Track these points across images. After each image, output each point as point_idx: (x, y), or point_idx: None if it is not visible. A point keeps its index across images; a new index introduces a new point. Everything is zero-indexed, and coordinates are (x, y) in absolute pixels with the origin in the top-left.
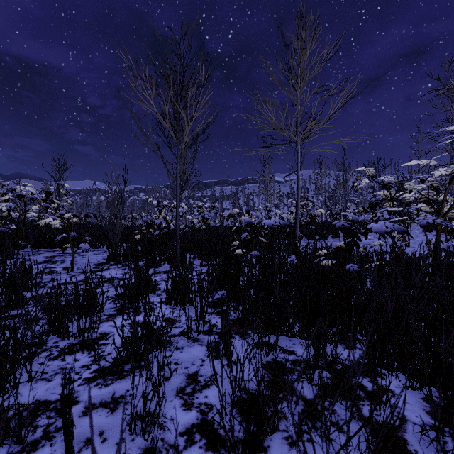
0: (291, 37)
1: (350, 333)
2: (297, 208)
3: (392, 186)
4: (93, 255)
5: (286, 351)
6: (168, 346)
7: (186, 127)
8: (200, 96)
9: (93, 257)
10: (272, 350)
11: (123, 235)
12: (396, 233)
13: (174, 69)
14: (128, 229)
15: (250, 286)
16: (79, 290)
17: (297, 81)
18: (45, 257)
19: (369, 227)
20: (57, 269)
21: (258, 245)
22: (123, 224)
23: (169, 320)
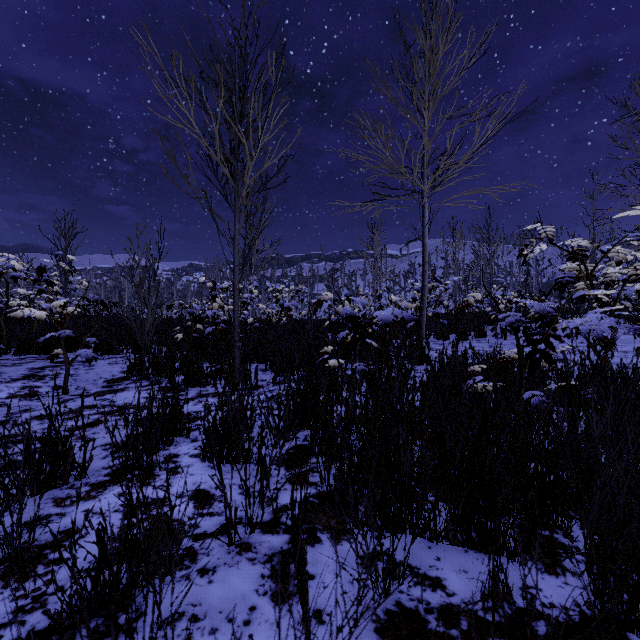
0: (414, 29)
1: (544, 530)
2: (423, 293)
3: (586, 256)
4: (107, 366)
5: (425, 579)
6: (186, 565)
7: (249, 160)
8: (269, 107)
9: (106, 369)
10: (397, 582)
11: (157, 334)
12: (571, 329)
13: (231, 70)
14: (171, 324)
15: (352, 423)
16: (1, 455)
17: (424, 96)
18: (28, 370)
19: (573, 324)
20: (41, 390)
21: (364, 350)
22: (157, 317)
23: (202, 497)
